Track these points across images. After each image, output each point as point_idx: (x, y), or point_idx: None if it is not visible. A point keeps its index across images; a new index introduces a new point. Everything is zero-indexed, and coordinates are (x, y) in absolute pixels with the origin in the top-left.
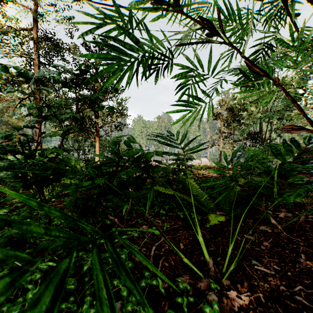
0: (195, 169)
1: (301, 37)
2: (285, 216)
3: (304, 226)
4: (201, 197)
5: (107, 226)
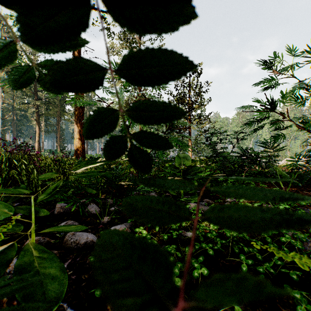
0: None
1: None
2: None
3: None
4: (284, 176)
5: None
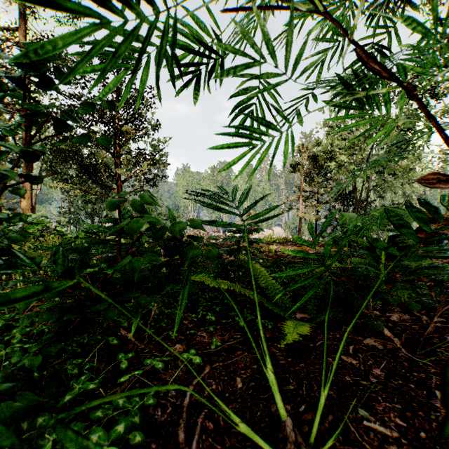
0: (264, 243)
1: (447, 17)
2: (400, 319)
3: (431, 336)
4: (272, 290)
5: (116, 345)
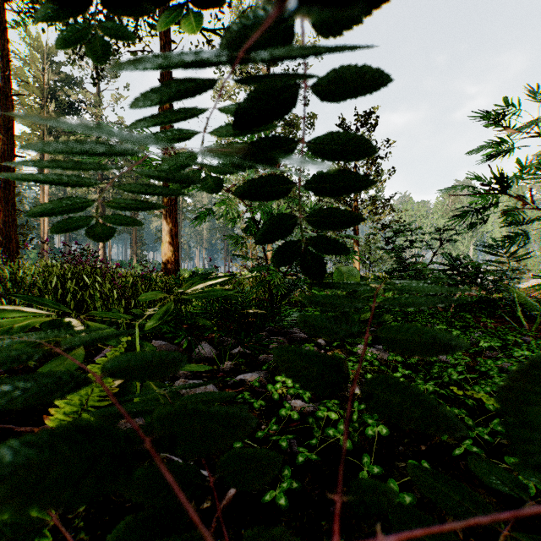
0: None
1: None
2: None
3: None
4: (529, 306)
5: None
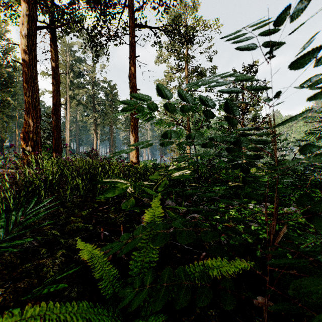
0: None
1: None
2: None
3: None
4: None
5: None
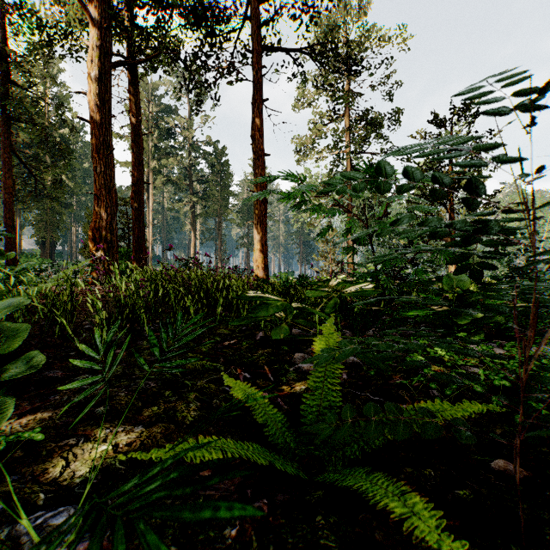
0: None
1: None
2: None
3: None
4: None
5: None
